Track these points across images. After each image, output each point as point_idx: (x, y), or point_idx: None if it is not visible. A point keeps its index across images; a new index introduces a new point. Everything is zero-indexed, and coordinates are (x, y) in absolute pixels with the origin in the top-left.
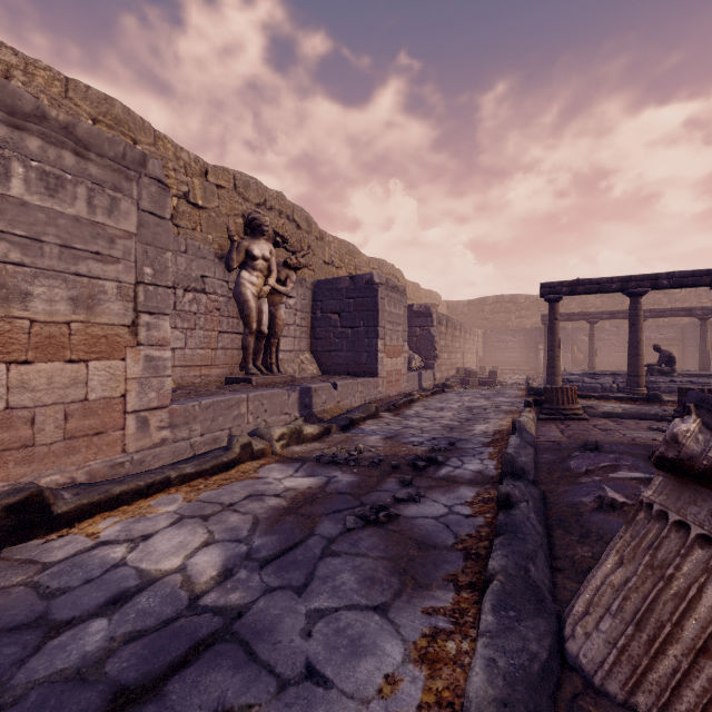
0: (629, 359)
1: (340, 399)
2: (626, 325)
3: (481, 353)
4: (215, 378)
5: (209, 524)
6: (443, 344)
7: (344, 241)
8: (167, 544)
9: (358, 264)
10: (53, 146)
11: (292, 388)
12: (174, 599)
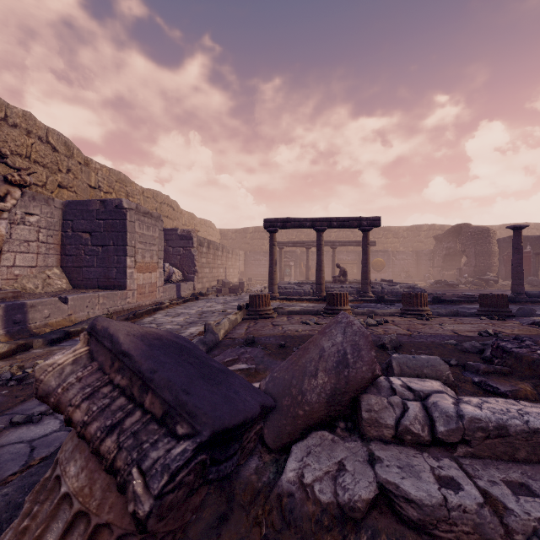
0: (316, 273)
1: (73, 312)
2: (331, 250)
3: (242, 268)
4: None
5: None
6: (204, 261)
7: (114, 170)
8: None
9: (130, 191)
10: None
11: None
12: None
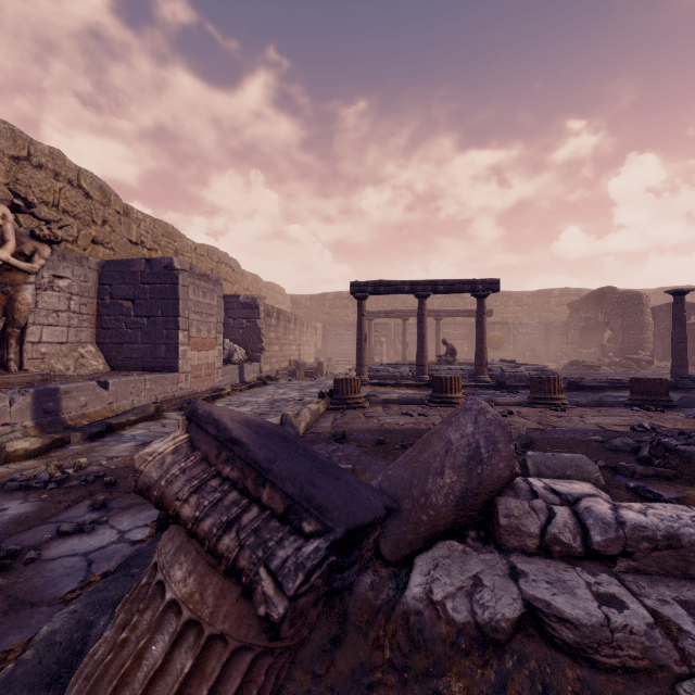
0: (417, 352)
1: (115, 400)
2: (434, 322)
3: (320, 345)
4: None
5: None
6: (273, 336)
7: (159, 221)
8: None
9: (180, 248)
10: None
11: (21, 391)
12: None
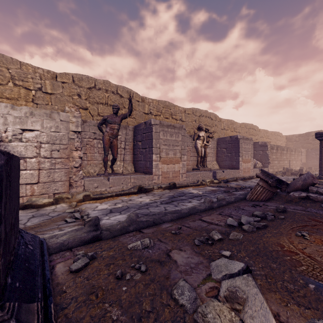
0: None
1: (225, 176)
2: None
3: (304, 160)
4: (189, 168)
5: (198, 190)
6: (274, 157)
7: (229, 120)
8: (193, 191)
9: (235, 127)
10: (171, 129)
11: (210, 171)
12: (197, 194)
